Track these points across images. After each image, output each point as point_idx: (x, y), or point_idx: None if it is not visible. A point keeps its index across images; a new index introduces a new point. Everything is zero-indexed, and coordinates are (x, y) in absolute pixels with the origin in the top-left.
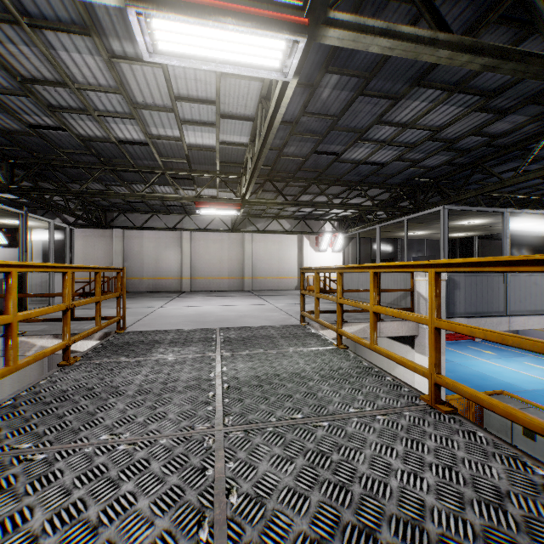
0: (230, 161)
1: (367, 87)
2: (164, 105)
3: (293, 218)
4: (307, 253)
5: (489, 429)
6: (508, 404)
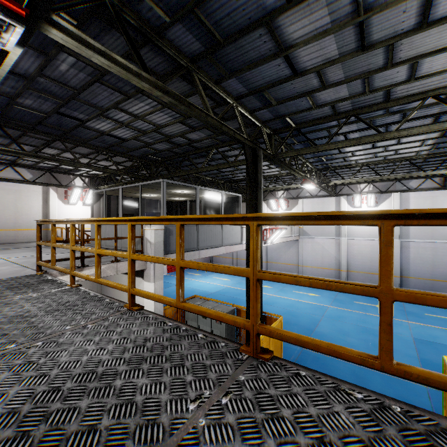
0: None
1: (103, 79)
2: None
3: (37, 168)
4: (54, 205)
5: (188, 320)
6: (197, 302)
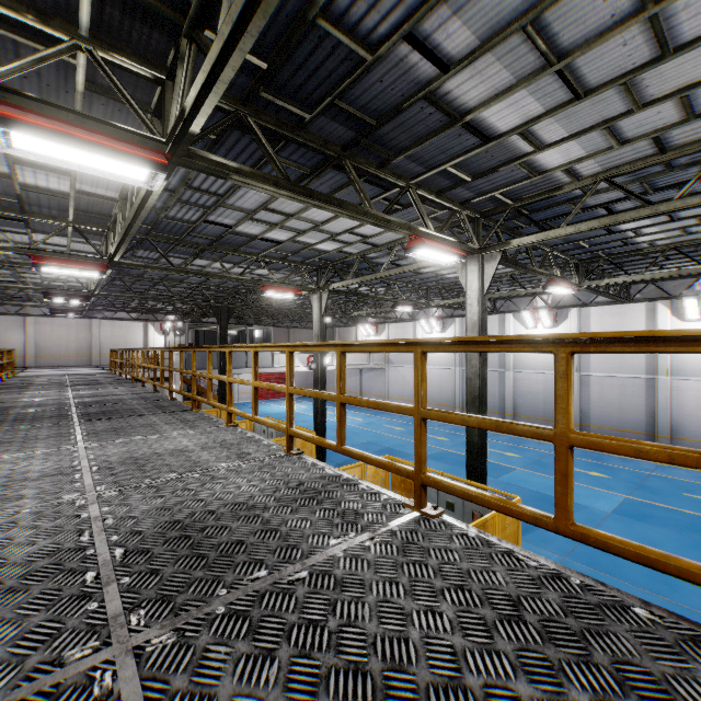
0: (75, 288)
1: (136, 283)
2: (37, 277)
3: (140, 308)
4: (152, 336)
5: None
6: None
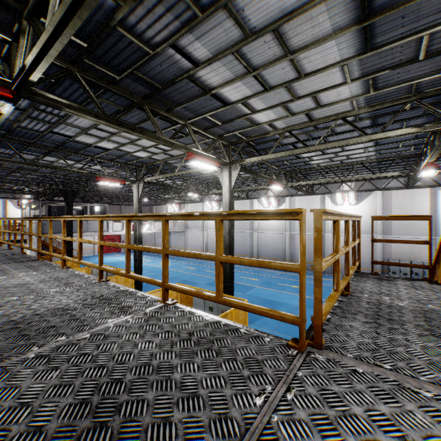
0: None
1: None
2: None
3: (0, 189)
4: (11, 210)
5: None
6: None
